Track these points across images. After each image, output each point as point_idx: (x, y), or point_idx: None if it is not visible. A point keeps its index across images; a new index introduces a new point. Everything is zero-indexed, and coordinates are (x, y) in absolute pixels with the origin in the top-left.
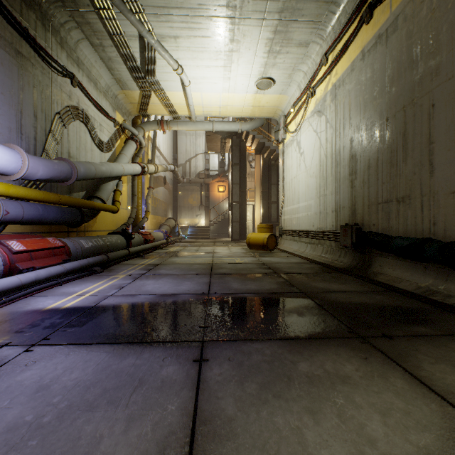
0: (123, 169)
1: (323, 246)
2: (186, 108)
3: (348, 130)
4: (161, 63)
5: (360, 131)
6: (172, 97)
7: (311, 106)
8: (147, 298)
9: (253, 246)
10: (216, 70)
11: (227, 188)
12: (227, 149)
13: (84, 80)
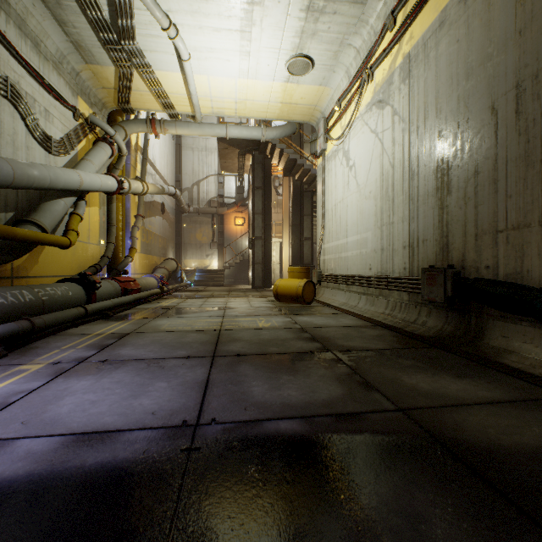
0: (80, 179)
1: (388, 299)
2: (187, 101)
3: (434, 119)
4: (142, 18)
5: (459, 117)
6: (165, 82)
7: (366, 96)
8: (28, 458)
9: (283, 297)
10: (229, 37)
11: (246, 220)
12: (247, 169)
13: (12, 31)
